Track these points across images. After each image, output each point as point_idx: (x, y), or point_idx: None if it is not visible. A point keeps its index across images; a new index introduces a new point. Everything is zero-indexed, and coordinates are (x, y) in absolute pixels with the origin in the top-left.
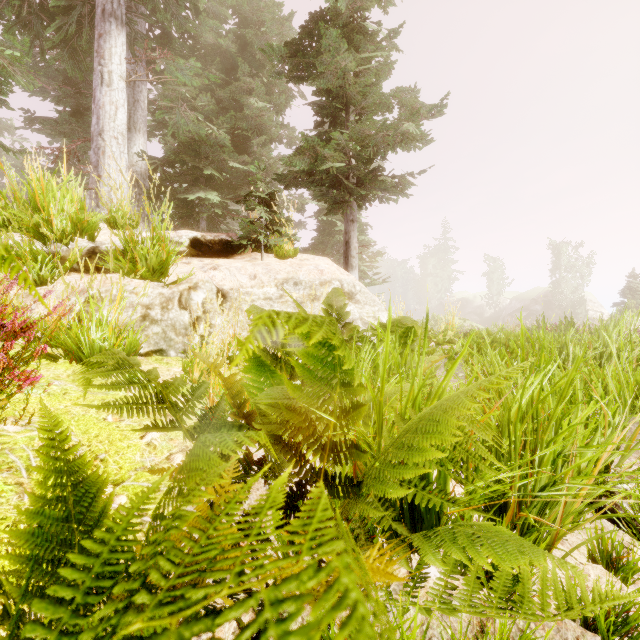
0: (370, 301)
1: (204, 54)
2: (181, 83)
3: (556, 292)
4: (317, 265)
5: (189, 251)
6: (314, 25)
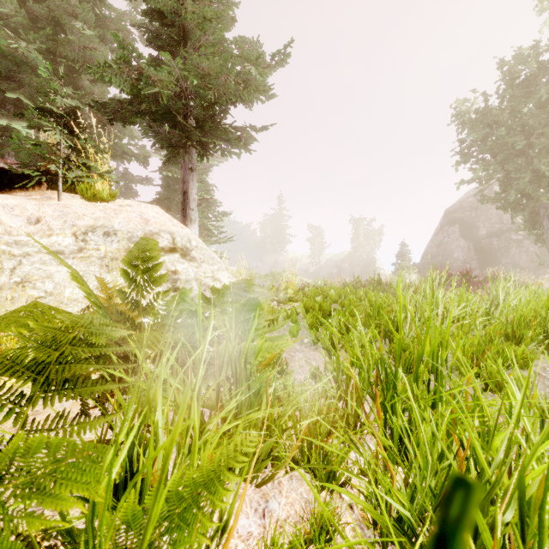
0: (208, 258)
1: None
2: None
3: (357, 254)
4: (142, 213)
5: None
6: None
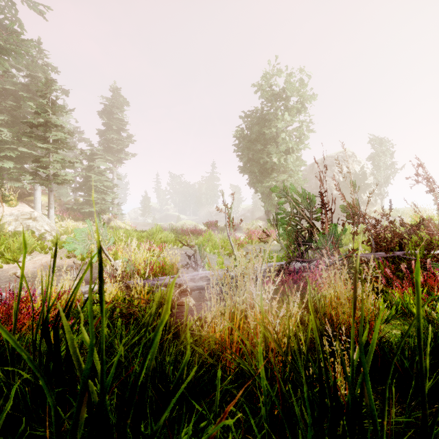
0: (43, 222)
1: (6, 89)
2: None
3: (256, 207)
4: (24, 209)
5: None
6: (38, 114)
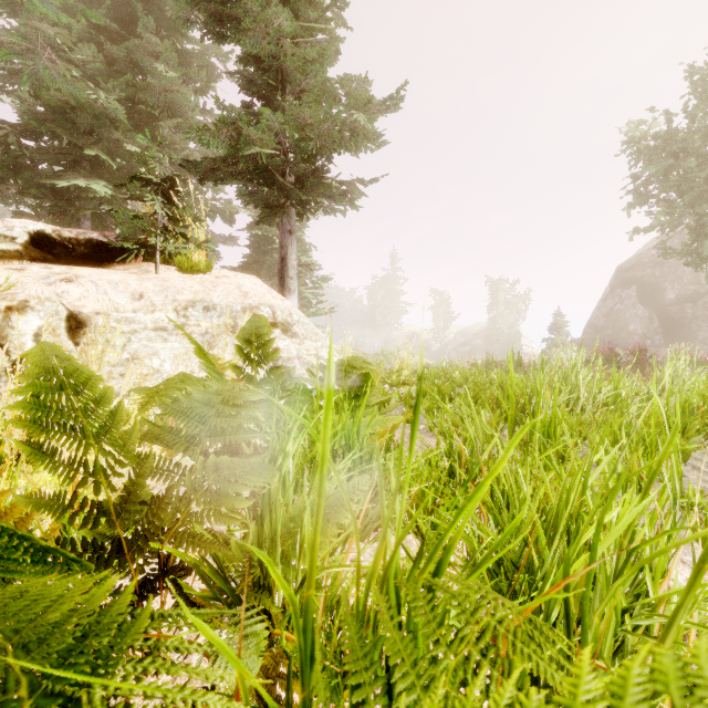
0: (311, 334)
1: None
2: (48, 21)
3: (495, 327)
4: (240, 285)
5: (26, 251)
6: None
